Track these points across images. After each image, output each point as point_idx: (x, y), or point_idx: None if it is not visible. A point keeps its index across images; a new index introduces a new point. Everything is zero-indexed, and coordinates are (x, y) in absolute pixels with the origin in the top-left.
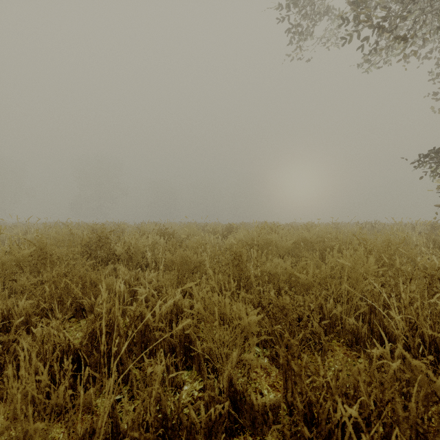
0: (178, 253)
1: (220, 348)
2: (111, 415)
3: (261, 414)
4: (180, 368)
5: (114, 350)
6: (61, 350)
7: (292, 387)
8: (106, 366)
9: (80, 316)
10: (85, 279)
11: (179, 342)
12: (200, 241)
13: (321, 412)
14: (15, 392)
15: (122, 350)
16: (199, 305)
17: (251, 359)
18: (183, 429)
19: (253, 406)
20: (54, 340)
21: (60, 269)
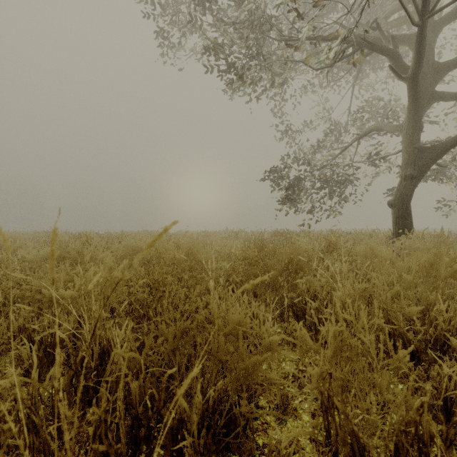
0: None
1: None
2: None
3: None
4: None
5: None
6: None
7: None
8: None
9: None
10: None
11: None
12: None
13: None
14: None
15: None
16: None
17: None
18: None
19: None
20: None
21: None
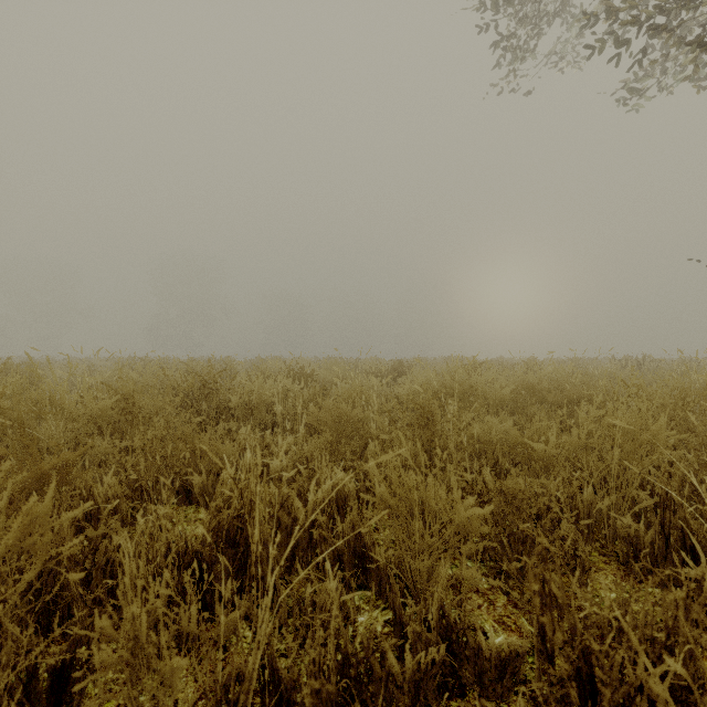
0: (328, 406)
1: (417, 559)
2: (261, 654)
3: (494, 665)
4: (353, 587)
5: (273, 554)
6: (176, 552)
7: (553, 624)
8: (237, 579)
9: (183, 502)
10: (192, 445)
11: (347, 547)
12: (359, 388)
13: (607, 667)
14: (137, 611)
15: (285, 554)
16: (382, 489)
17: (472, 578)
18: (376, 682)
19: (480, 652)
20: (167, 537)
21: (159, 430)
